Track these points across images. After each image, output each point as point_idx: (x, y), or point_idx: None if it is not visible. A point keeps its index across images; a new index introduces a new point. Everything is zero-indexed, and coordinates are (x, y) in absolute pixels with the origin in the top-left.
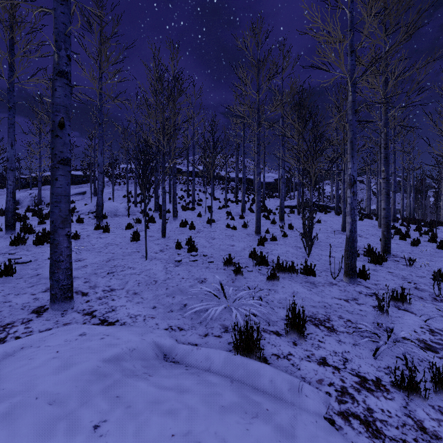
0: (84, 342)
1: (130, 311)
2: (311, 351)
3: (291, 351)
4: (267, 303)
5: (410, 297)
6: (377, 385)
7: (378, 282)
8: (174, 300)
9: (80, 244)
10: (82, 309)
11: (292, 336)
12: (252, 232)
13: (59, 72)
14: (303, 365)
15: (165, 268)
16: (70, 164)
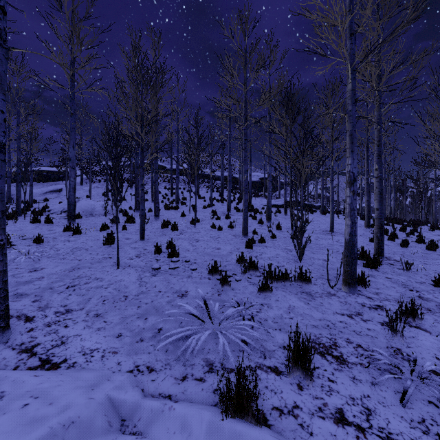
0: None
1: (85, 344)
2: (323, 400)
3: (297, 402)
4: (260, 323)
5: (421, 312)
6: None
7: (378, 291)
8: (146, 324)
9: (42, 249)
10: (19, 343)
11: (295, 375)
12: (239, 233)
13: None
14: (316, 426)
15: (140, 278)
16: (4, 150)
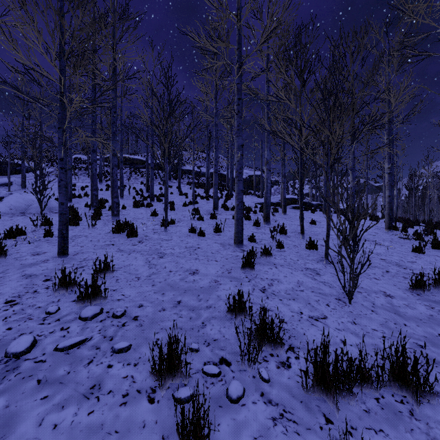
0: None
1: None
2: None
3: None
4: None
5: None
6: None
7: None
8: None
9: None
10: None
11: None
12: (230, 241)
13: None
14: None
15: None
16: None
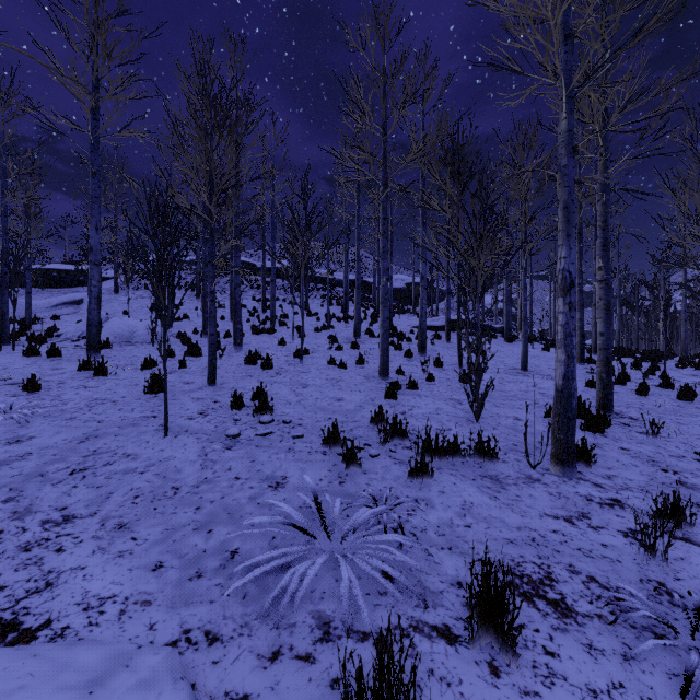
0: None
1: (91, 587)
2: (539, 697)
3: None
4: (414, 537)
5: (692, 513)
6: None
7: (611, 472)
8: (209, 541)
9: (37, 402)
10: None
11: (483, 643)
12: (375, 373)
13: None
14: None
15: (203, 454)
16: None
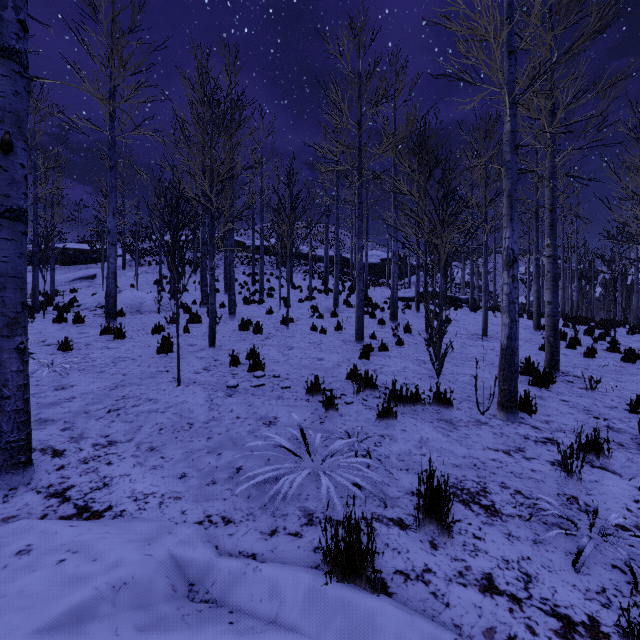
0: (16, 577)
1: (137, 487)
2: (465, 562)
3: (429, 564)
4: (379, 461)
5: (608, 447)
6: (595, 635)
7: (549, 418)
8: (219, 461)
9: (71, 359)
10: (46, 485)
11: (427, 529)
12: (351, 338)
13: (3, 49)
14: (454, 596)
15: (210, 399)
16: (25, 219)
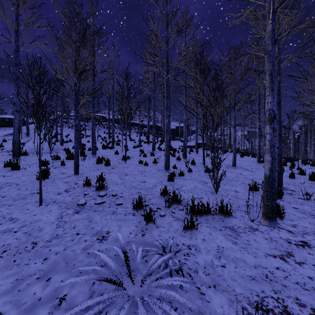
0: None
1: None
2: None
3: None
4: (190, 277)
5: None
6: None
7: (294, 223)
8: (45, 289)
9: None
10: None
11: None
12: (162, 168)
13: None
14: None
15: (60, 217)
16: None
